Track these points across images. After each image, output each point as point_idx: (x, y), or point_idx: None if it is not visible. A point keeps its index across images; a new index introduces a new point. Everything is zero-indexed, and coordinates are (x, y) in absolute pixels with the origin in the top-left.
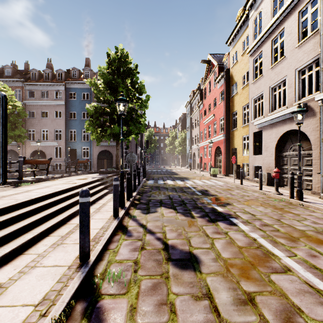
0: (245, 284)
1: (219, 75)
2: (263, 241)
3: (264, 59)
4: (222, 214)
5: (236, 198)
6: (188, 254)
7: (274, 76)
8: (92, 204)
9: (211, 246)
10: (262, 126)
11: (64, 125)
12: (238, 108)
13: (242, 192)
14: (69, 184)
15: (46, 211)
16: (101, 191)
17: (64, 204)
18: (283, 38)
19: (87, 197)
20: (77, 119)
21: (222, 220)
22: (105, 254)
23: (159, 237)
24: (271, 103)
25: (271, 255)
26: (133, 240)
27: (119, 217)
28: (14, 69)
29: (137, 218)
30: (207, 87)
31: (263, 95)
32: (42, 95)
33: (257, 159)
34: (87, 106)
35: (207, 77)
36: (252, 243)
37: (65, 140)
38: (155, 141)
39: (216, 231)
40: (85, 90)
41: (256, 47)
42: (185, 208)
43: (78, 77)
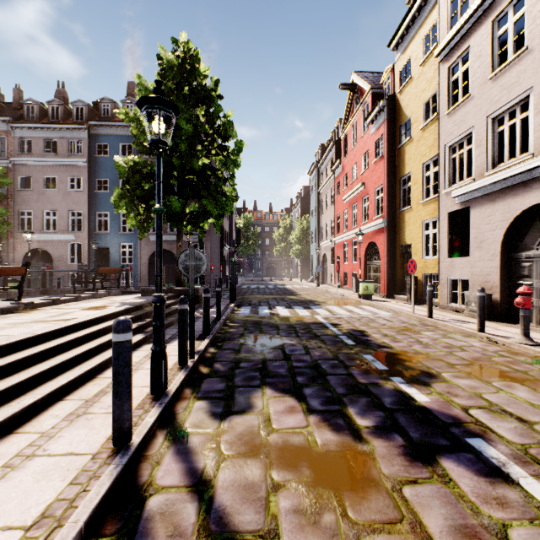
0: None
1: (374, 108)
2: None
3: (475, 62)
4: (434, 417)
5: (439, 354)
6: None
7: (500, 93)
8: (82, 383)
9: None
10: (470, 199)
11: (86, 204)
12: (413, 167)
13: (441, 336)
14: (50, 323)
15: None
16: None
17: None
18: (522, 10)
19: None
20: (112, 193)
21: (450, 448)
22: None
23: None
24: (492, 149)
25: None
26: None
27: (132, 445)
28: None
29: (189, 442)
30: (349, 134)
31: (472, 135)
32: (45, 147)
33: (458, 265)
34: (116, 159)
35: (350, 117)
36: None
37: (88, 231)
38: (255, 235)
39: (461, 526)
40: (126, 138)
41: (455, 41)
42: (328, 391)
43: (114, 116)
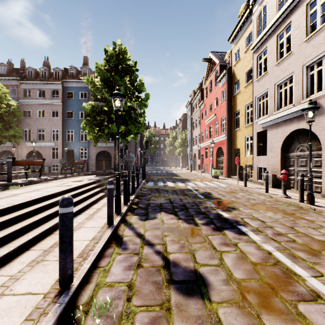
0: (267, 320)
1: (221, 74)
2: (279, 255)
3: (269, 56)
4: (228, 220)
5: (242, 201)
6: (193, 273)
7: (280, 73)
8: (85, 209)
9: (219, 262)
10: (267, 126)
11: (61, 125)
12: (241, 107)
13: (247, 194)
14: (62, 187)
15: (30, 219)
16: (96, 194)
17: (52, 210)
18: (289, 33)
19: (69, 206)
20: (75, 119)
21: (230, 228)
22: (93, 274)
23: (159, 251)
24: (277, 101)
25: (293, 275)
26: (128, 255)
27: (114, 225)
28: (9, 68)
29: (134, 226)
30: (208, 86)
31: (268, 93)
32: (38, 94)
33: (261, 160)
34: (84, 105)
35: (208, 76)
36: (267, 258)
37: (62, 140)
38: (155, 142)
39: (224, 243)
40: (83, 89)
41: (260, 43)
42: (188, 213)
43: (76, 76)
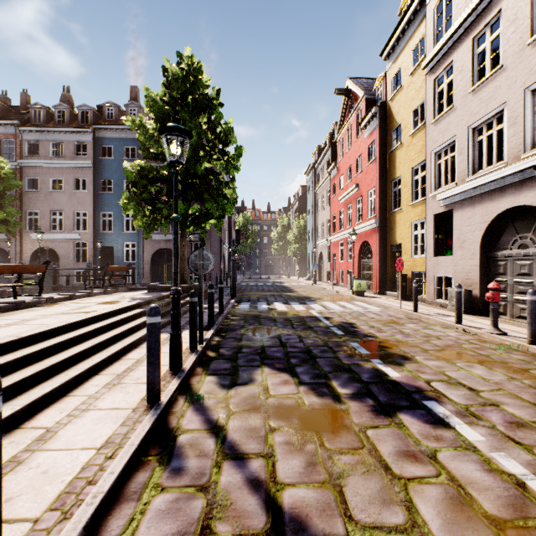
0: None
1: (367, 114)
2: None
3: (458, 76)
4: (401, 387)
5: (417, 342)
6: None
7: (479, 106)
8: (110, 362)
9: (408, 516)
10: (453, 203)
11: (91, 204)
12: (403, 171)
13: (422, 327)
14: (75, 315)
15: None
16: (140, 329)
17: (31, 370)
18: (497, 32)
19: None
20: (116, 194)
21: (408, 407)
22: None
23: (257, 478)
24: (472, 157)
25: None
26: (182, 493)
27: (161, 403)
28: (2, 104)
29: (205, 403)
30: (344, 137)
31: (455, 143)
32: (51, 149)
33: (443, 263)
34: (124, 164)
35: (345, 121)
36: (521, 502)
37: (93, 230)
38: (253, 234)
39: (405, 450)
40: (129, 141)
41: (440, 55)
42: (317, 369)
43: (118, 120)
